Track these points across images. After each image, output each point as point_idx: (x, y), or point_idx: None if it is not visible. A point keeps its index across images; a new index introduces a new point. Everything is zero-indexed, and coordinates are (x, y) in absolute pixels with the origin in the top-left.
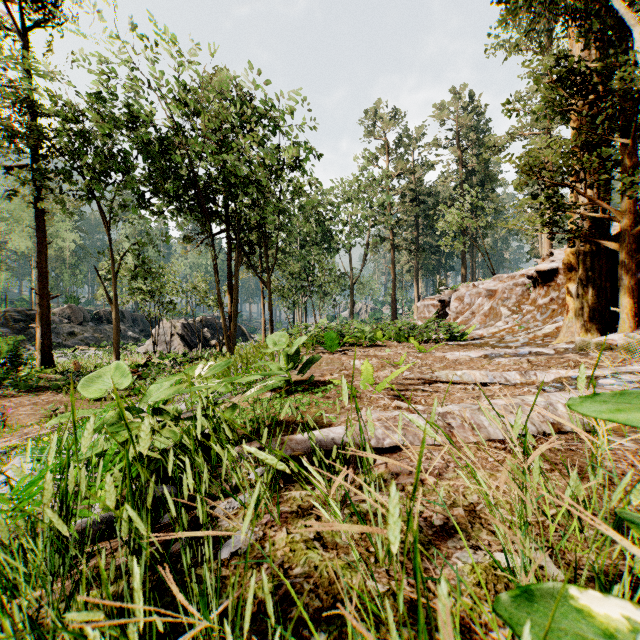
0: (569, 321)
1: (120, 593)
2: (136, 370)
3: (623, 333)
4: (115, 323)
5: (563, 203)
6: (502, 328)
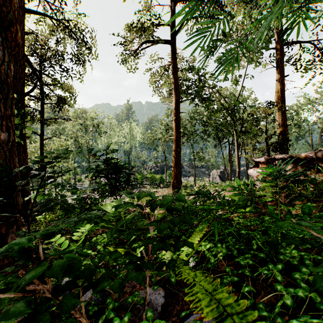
0: None
1: None
2: (199, 187)
3: None
4: (194, 173)
5: None
6: None
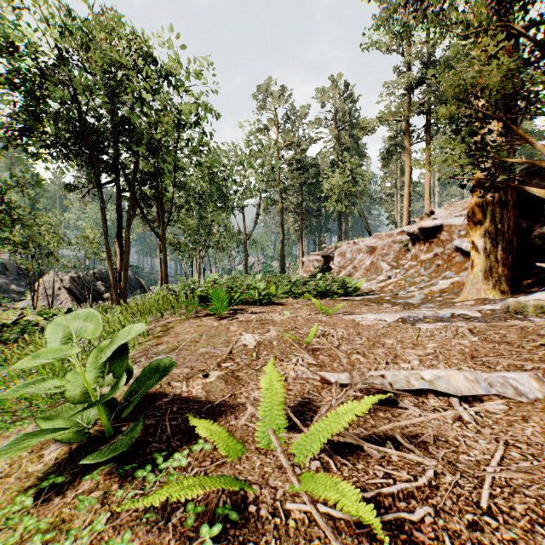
0: (474, 277)
1: None
2: None
3: None
4: None
5: (486, 142)
6: (389, 282)
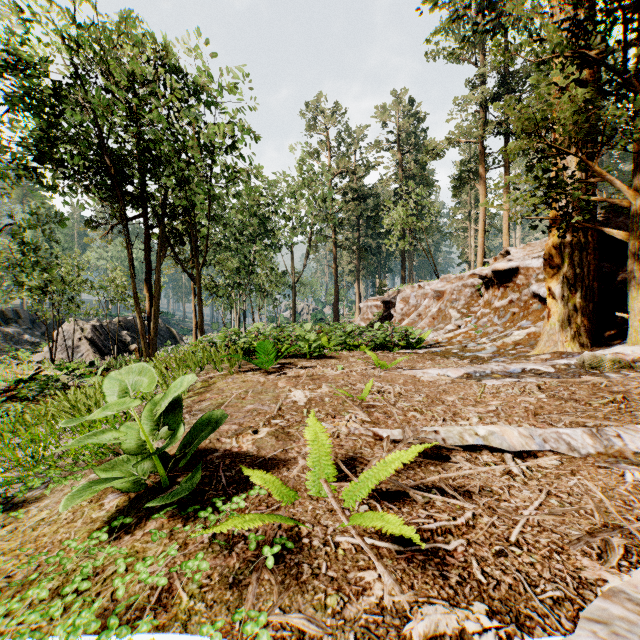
0: (551, 328)
1: None
2: (14, 387)
3: (637, 345)
4: None
5: (561, 179)
6: (458, 332)
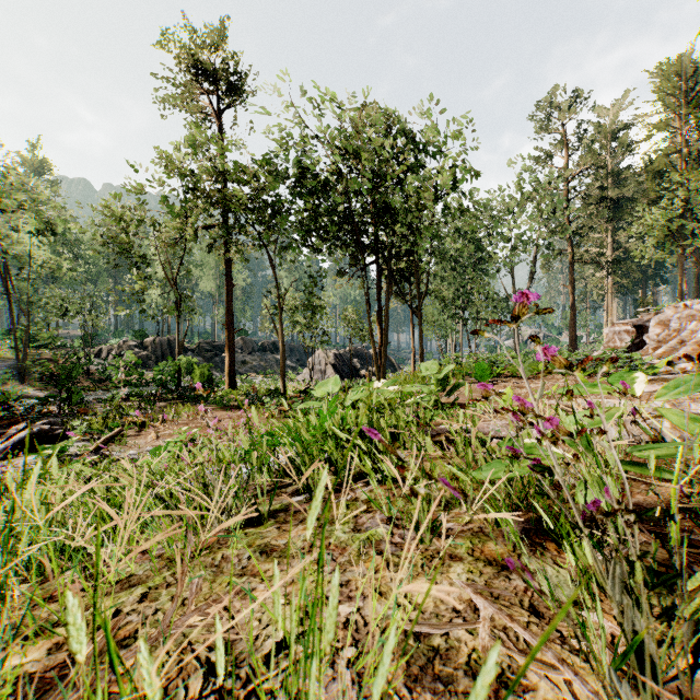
0: None
1: (358, 471)
2: (298, 395)
3: None
4: (282, 353)
5: None
6: None
